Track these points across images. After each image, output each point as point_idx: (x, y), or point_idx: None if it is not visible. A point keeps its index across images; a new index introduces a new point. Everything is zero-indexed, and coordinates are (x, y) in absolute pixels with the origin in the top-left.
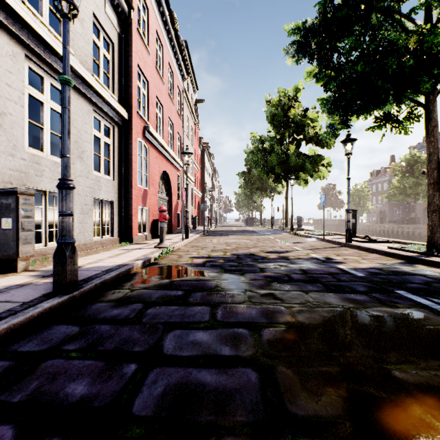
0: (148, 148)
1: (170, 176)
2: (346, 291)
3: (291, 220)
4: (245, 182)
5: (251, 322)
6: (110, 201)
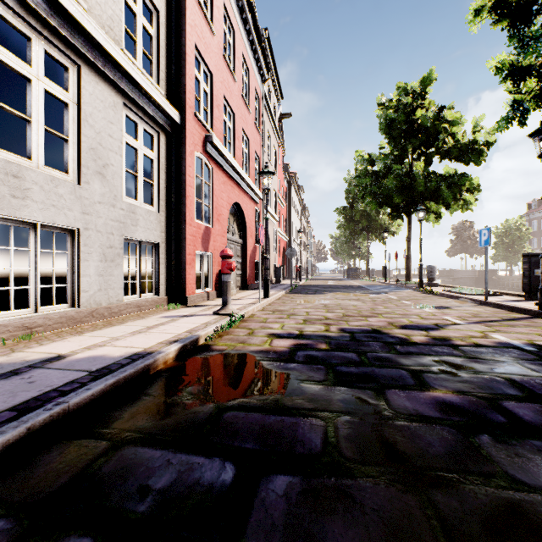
0: (211, 168)
1: (244, 210)
2: None
3: (420, 271)
4: (346, 221)
5: None
6: (153, 242)
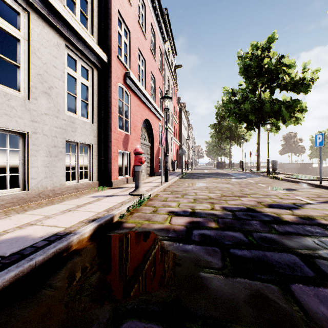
0: (129, 95)
1: (152, 124)
2: None
3: (268, 164)
4: (216, 132)
5: None
6: (88, 144)
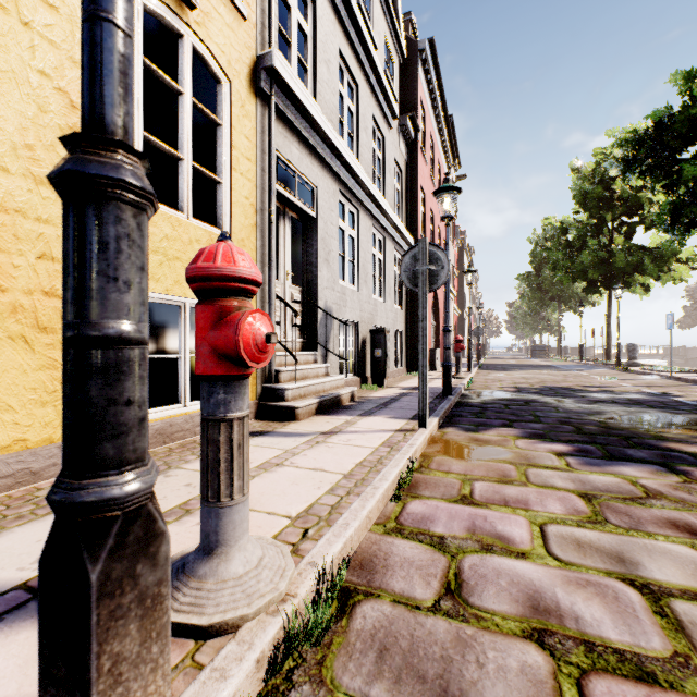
0: None
1: (438, 296)
2: (668, 409)
3: (617, 350)
4: (530, 289)
5: (585, 413)
6: (399, 331)
